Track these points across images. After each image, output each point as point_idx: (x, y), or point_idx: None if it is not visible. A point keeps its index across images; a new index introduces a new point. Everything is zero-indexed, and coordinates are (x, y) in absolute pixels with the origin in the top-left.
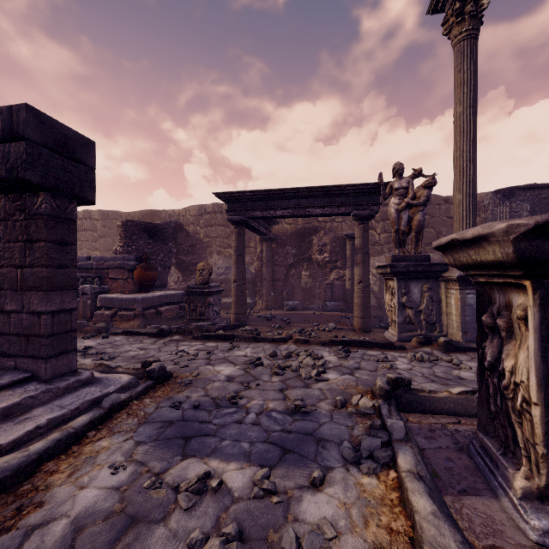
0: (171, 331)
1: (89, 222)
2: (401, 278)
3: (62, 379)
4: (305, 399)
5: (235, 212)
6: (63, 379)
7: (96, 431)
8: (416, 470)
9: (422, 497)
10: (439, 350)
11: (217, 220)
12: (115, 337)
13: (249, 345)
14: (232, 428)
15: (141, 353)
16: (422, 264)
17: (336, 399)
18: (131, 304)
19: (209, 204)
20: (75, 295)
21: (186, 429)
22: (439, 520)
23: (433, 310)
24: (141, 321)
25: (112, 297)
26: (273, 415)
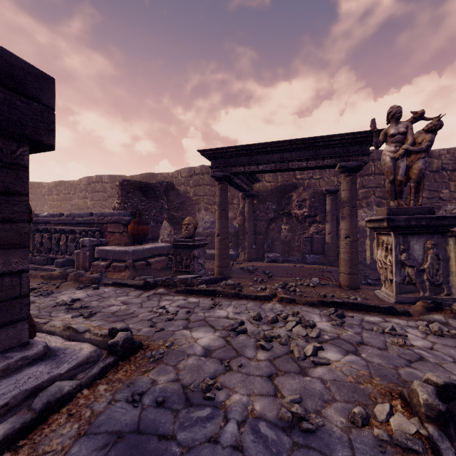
0: (157, 283)
1: (101, 185)
2: (399, 233)
3: (3, 357)
4: (304, 398)
5: (218, 168)
6: (4, 357)
7: (12, 451)
8: None
9: None
10: (455, 319)
11: (204, 180)
12: (105, 288)
13: (231, 302)
14: (202, 455)
15: (122, 309)
16: (427, 217)
17: (354, 412)
18: (123, 256)
19: (198, 166)
20: (27, 254)
21: (137, 453)
22: None
23: (439, 269)
24: (132, 272)
25: (107, 249)
26: (261, 430)
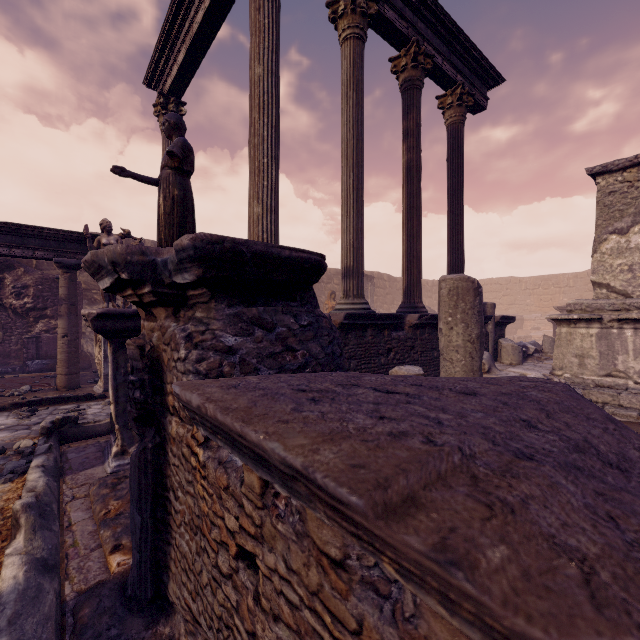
0: None
1: None
2: None
3: None
4: None
5: None
6: None
7: None
8: (42, 464)
9: (37, 473)
10: None
11: None
12: None
13: None
14: None
15: None
16: None
17: None
18: None
19: None
20: None
21: None
22: (41, 477)
23: None
24: None
25: None
26: None
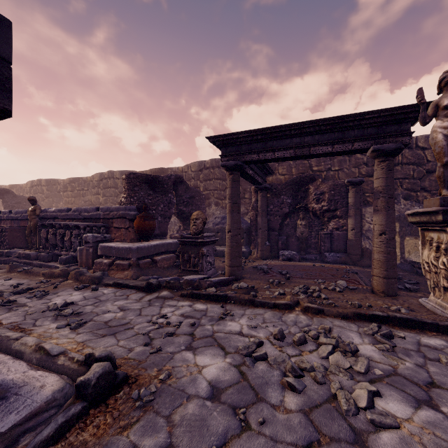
0: (161, 285)
1: (112, 181)
2: None
3: None
4: None
5: (229, 157)
6: None
7: None
8: None
9: None
10: None
11: (215, 174)
12: (104, 289)
13: (244, 311)
14: None
15: (117, 317)
16: None
17: None
18: (127, 253)
19: (208, 160)
20: None
21: None
22: None
23: None
24: (135, 271)
25: (110, 246)
26: None
